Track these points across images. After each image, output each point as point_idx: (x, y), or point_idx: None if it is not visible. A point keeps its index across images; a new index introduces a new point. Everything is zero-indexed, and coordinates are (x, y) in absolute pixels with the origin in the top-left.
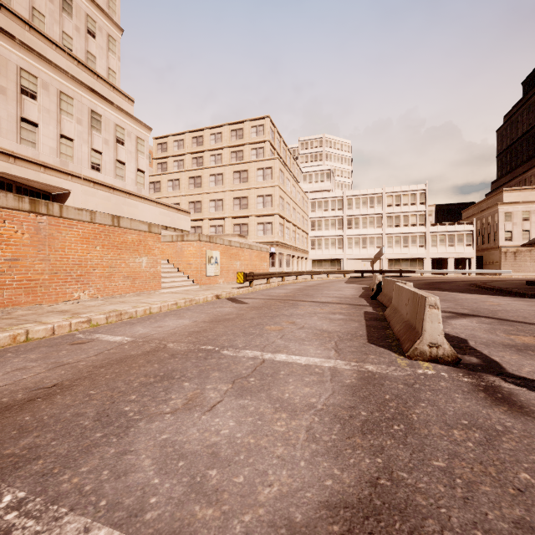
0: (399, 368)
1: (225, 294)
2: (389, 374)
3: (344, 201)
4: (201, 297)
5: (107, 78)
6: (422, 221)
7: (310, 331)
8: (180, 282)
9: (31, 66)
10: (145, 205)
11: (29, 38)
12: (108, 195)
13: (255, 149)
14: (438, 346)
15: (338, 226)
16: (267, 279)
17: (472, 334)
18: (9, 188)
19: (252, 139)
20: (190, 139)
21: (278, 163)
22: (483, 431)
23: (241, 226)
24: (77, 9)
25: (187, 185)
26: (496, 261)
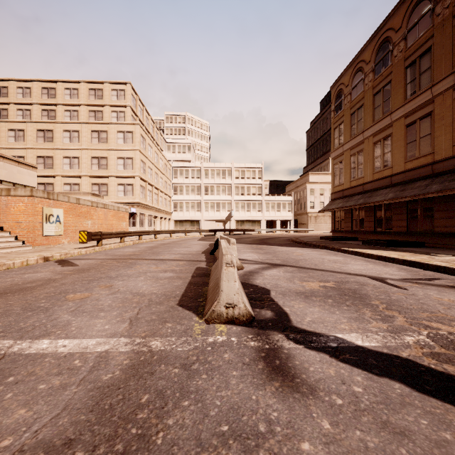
0: (191, 338)
1: (59, 256)
2: (172, 350)
3: (202, 171)
4: (16, 260)
5: None
6: (260, 191)
7: (121, 296)
8: (2, 244)
9: None
10: None
11: None
12: None
13: (115, 111)
14: (234, 306)
15: (197, 192)
16: (121, 238)
17: (276, 284)
18: None
19: (112, 101)
20: (39, 88)
21: (139, 129)
22: (241, 444)
23: (100, 185)
24: None
25: (35, 138)
26: (305, 222)
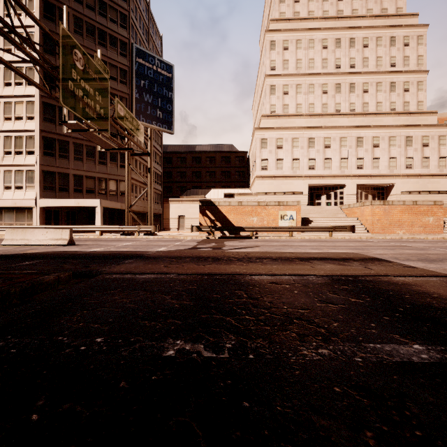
0: None
1: None
2: None
3: None
4: None
5: (416, 111)
6: None
7: None
8: None
9: (376, 133)
10: (446, 179)
11: (375, 119)
12: (416, 180)
13: None
14: None
15: None
16: None
17: None
18: (368, 189)
19: None
20: None
21: None
22: None
23: None
24: (398, 84)
25: None
26: None
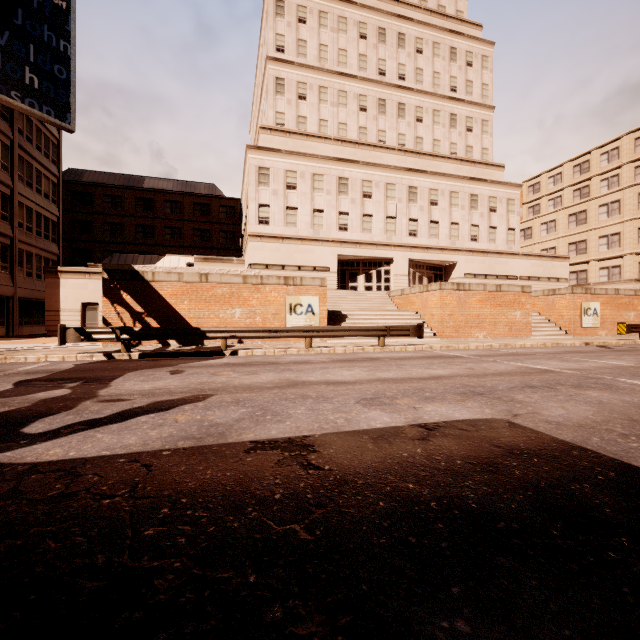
0: None
1: (597, 343)
2: None
3: None
4: (567, 342)
5: (481, 160)
6: None
7: None
8: (551, 332)
9: (435, 184)
10: (515, 260)
11: (433, 164)
12: (482, 258)
13: None
14: None
15: None
16: None
17: None
18: (423, 268)
19: None
20: (569, 169)
21: None
22: None
23: None
24: (459, 119)
25: (566, 225)
26: None
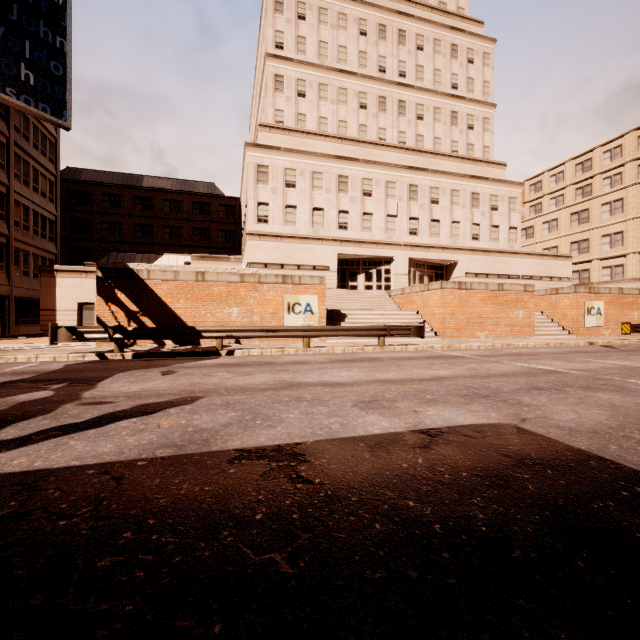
0: None
1: (601, 343)
2: None
3: None
4: (571, 342)
5: (483, 158)
6: None
7: None
8: (554, 332)
9: (436, 182)
10: (517, 259)
11: (433, 162)
12: (484, 258)
13: None
14: None
15: None
16: None
17: None
18: (423, 267)
19: None
20: (571, 168)
21: None
22: None
23: None
24: (460, 116)
25: (568, 224)
26: None
